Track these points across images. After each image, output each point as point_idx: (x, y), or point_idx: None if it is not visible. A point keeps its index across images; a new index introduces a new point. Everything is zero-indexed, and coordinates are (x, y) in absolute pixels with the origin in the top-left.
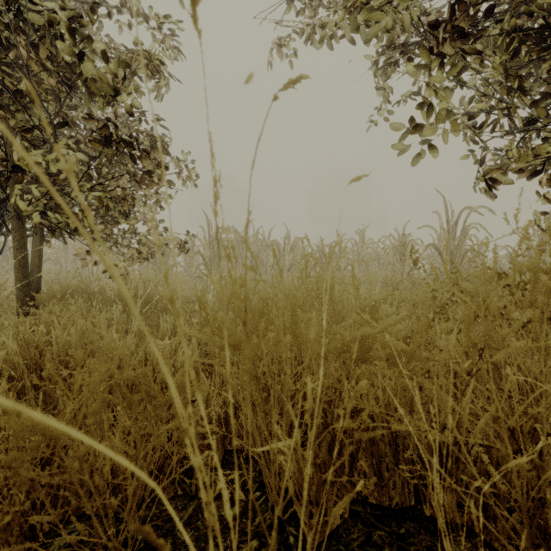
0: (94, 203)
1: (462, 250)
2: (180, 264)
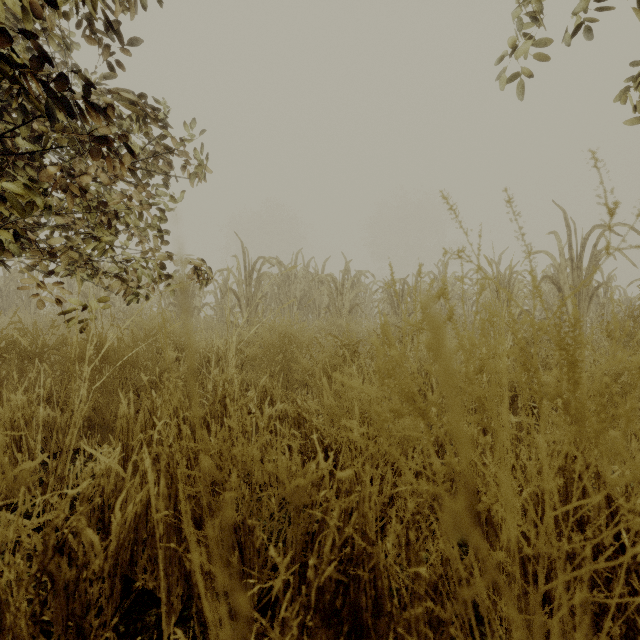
0: (26, 196)
1: (591, 285)
2: (210, 306)
